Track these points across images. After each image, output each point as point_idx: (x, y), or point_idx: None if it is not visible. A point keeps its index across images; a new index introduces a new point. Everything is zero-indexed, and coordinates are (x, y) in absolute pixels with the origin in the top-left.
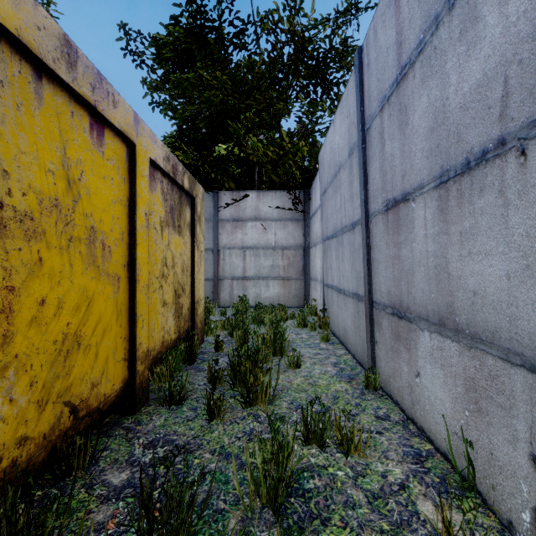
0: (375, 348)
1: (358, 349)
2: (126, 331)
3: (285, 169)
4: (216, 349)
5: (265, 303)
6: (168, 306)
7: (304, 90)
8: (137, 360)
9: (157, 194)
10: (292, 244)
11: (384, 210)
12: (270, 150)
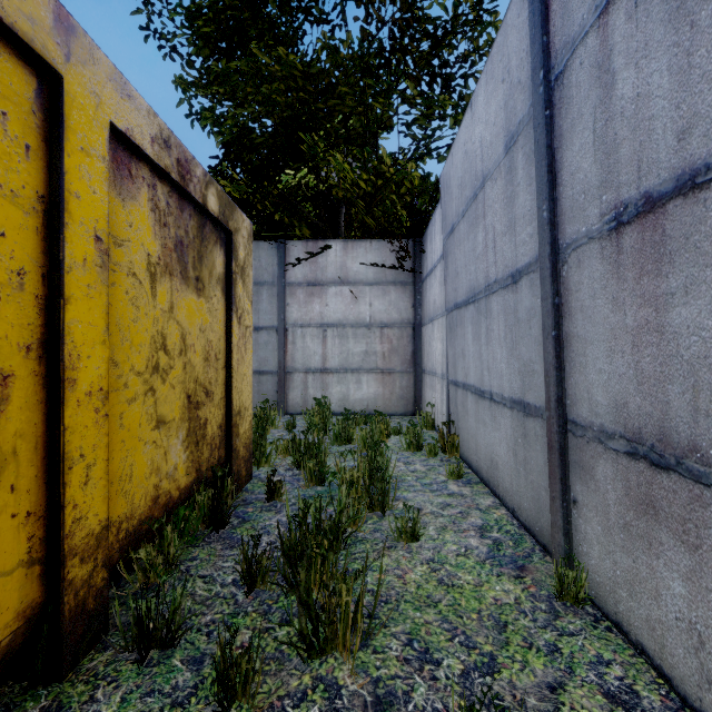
0: (572, 514)
1: (525, 503)
2: (34, 496)
3: (385, 208)
4: (269, 496)
5: (355, 408)
6: (171, 427)
7: (416, 78)
8: (68, 558)
9: (141, 209)
10: (396, 320)
11: (609, 229)
12: (363, 179)
